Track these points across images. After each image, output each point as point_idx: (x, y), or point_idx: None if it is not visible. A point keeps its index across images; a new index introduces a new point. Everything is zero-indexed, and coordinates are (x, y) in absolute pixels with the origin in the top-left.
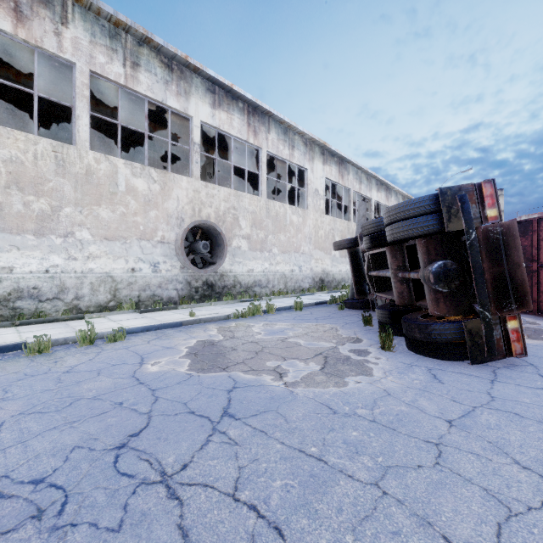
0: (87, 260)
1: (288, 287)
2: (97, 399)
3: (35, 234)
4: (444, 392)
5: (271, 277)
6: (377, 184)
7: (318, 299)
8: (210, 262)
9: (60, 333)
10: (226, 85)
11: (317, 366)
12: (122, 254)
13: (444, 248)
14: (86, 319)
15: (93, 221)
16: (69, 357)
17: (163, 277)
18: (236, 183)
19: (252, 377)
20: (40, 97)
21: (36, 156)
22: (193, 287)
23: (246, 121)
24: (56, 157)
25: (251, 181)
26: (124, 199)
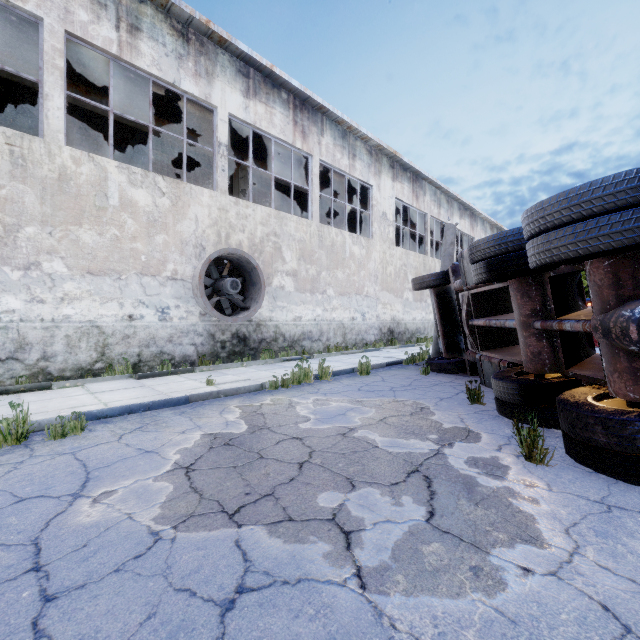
0: (61, 304)
1: (347, 340)
2: None
3: None
4: None
5: (326, 328)
6: (459, 209)
7: (389, 357)
8: (242, 307)
9: None
10: (264, 66)
11: (419, 507)
12: (114, 294)
13: None
14: (55, 389)
15: (70, 246)
16: None
17: (175, 327)
18: (281, 209)
19: (285, 546)
20: (10, 81)
21: None
22: (219, 341)
23: (291, 118)
24: (11, 152)
25: (300, 206)
26: (117, 218)
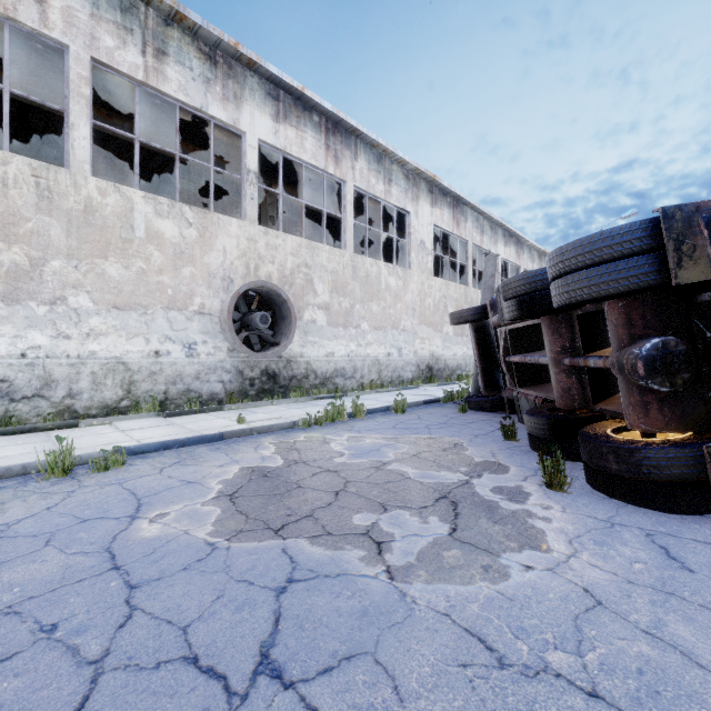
0: (87, 339)
1: (382, 377)
2: (12, 613)
3: (4, 300)
4: (707, 597)
5: (360, 364)
6: (504, 236)
7: (426, 396)
8: (272, 342)
9: (26, 454)
10: (295, 88)
11: (443, 524)
12: (140, 330)
13: (660, 315)
14: (83, 427)
15: (96, 280)
16: (15, 503)
17: (202, 363)
18: (311, 235)
19: (326, 552)
20: (27, 105)
21: (6, 182)
22: (247, 378)
23: (323, 142)
24: (37, 184)
25: (332, 232)
26: (143, 250)
